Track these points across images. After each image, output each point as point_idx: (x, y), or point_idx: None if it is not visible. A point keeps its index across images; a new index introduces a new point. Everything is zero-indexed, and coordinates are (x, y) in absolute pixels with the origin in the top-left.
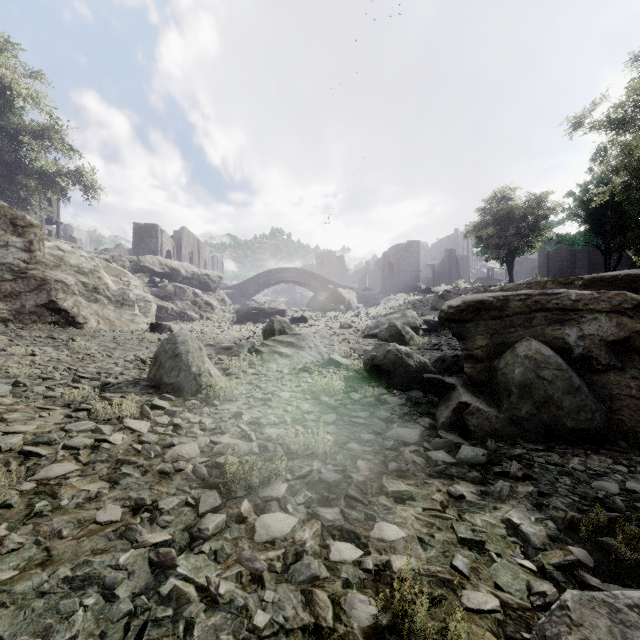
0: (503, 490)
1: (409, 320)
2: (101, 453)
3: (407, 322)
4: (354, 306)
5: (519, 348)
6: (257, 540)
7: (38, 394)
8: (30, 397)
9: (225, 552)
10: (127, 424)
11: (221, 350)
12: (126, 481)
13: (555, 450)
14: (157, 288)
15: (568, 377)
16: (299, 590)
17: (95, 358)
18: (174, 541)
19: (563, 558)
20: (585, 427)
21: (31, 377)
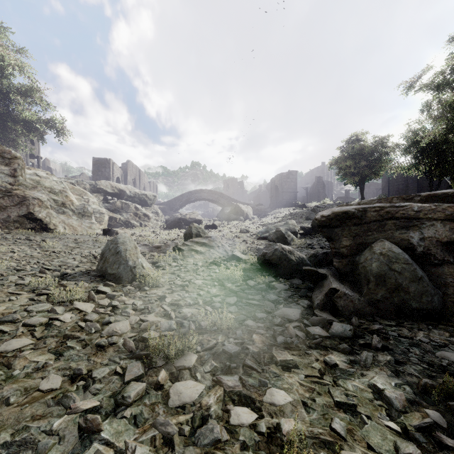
0: (367, 359)
1: (290, 227)
2: (53, 329)
3: (289, 228)
4: (250, 217)
5: (375, 247)
6: (170, 405)
7: (11, 282)
8: (5, 284)
9: (143, 417)
10: (76, 306)
11: (153, 248)
12: (69, 353)
13: (404, 325)
14: (109, 204)
15: (413, 269)
16: (203, 453)
17: (59, 254)
18: (102, 407)
19: (422, 420)
20: (426, 307)
21: (8, 269)
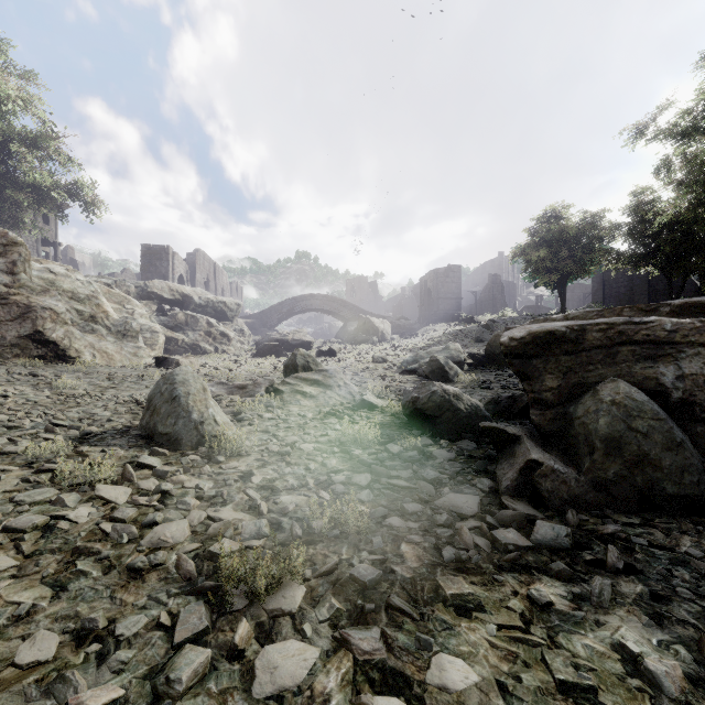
0: (604, 592)
1: (452, 353)
2: (55, 537)
3: (450, 356)
4: (388, 337)
5: (603, 391)
6: (256, 694)
7: None
8: None
9: None
10: (99, 492)
11: (234, 389)
12: (79, 584)
13: (655, 525)
14: (166, 317)
15: (668, 429)
16: None
17: (81, 400)
18: (128, 699)
19: None
20: (690, 493)
21: None
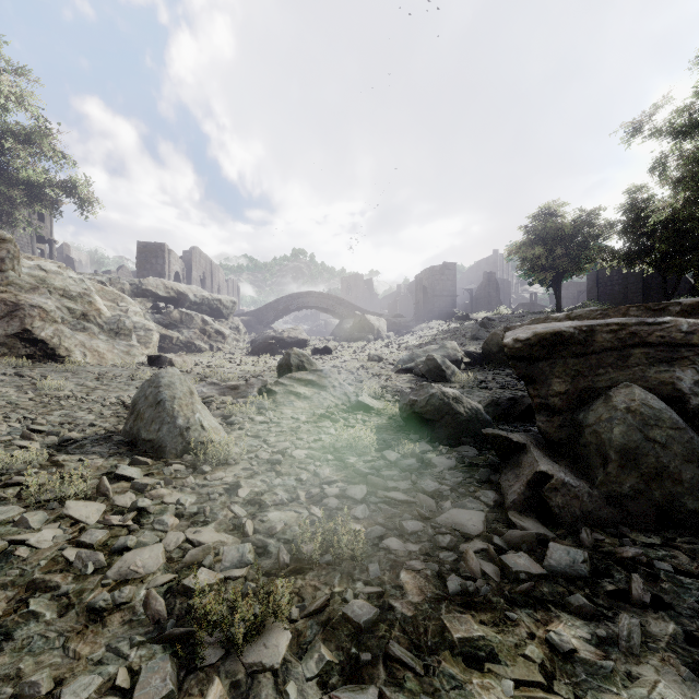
0: (633, 635)
1: (449, 352)
2: (10, 567)
3: (447, 354)
4: (384, 335)
5: (616, 397)
6: None
7: None
8: None
9: None
10: (68, 511)
11: (226, 390)
12: (28, 631)
13: (678, 545)
14: (161, 315)
15: (688, 439)
16: None
17: (65, 402)
18: None
19: None
20: None
21: None
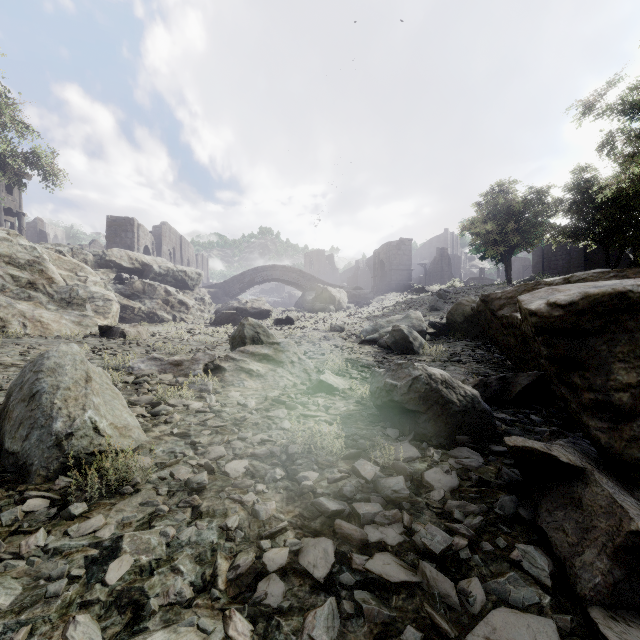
0: None
1: (414, 322)
2: None
3: (411, 325)
4: (345, 306)
5: None
6: None
7: None
8: None
9: None
10: None
11: (168, 366)
12: None
13: None
14: (123, 285)
15: None
16: None
17: None
18: None
19: None
20: None
21: None
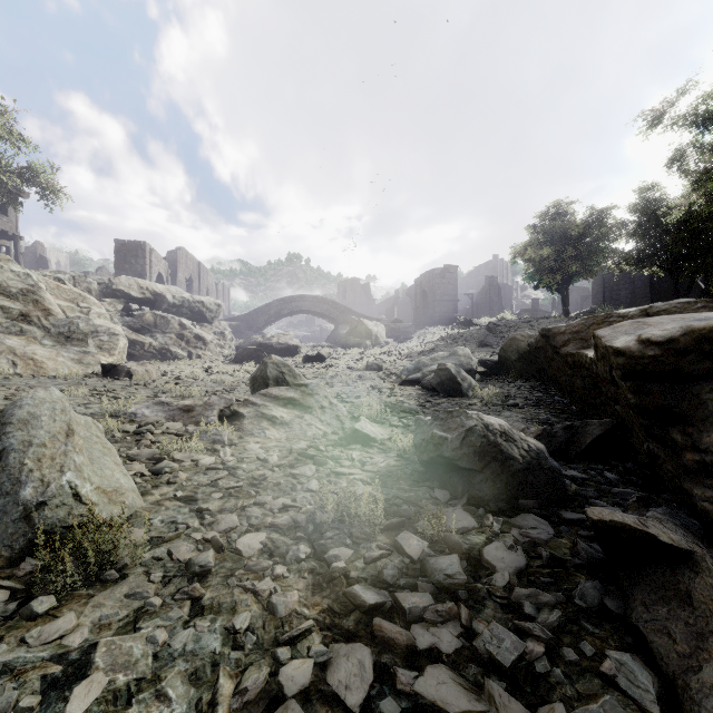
0: None
1: (461, 360)
2: None
3: (459, 363)
4: (383, 341)
5: None
6: None
7: None
8: None
9: None
10: None
11: (177, 412)
12: None
13: None
14: (132, 317)
15: None
16: None
17: None
18: None
19: None
20: None
21: None
